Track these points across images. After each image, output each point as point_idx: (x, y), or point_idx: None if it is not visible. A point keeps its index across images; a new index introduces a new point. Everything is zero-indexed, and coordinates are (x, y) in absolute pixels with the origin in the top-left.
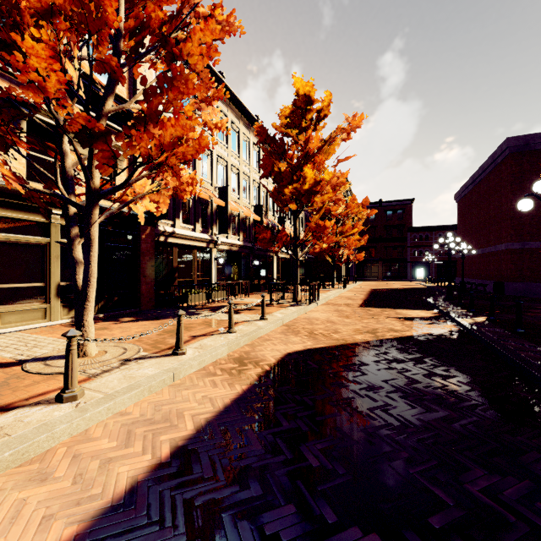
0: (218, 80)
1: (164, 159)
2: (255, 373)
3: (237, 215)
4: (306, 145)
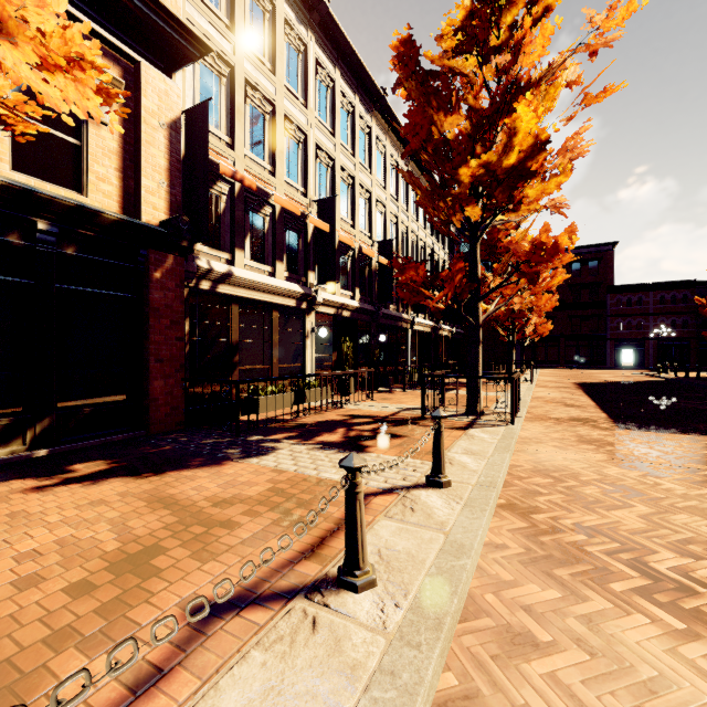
0: (317, 5)
1: None
2: None
3: (351, 257)
4: (514, 61)
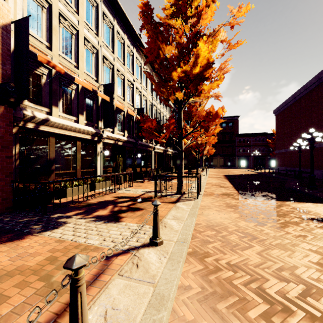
0: None
1: None
2: None
3: (123, 115)
4: (198, 21)
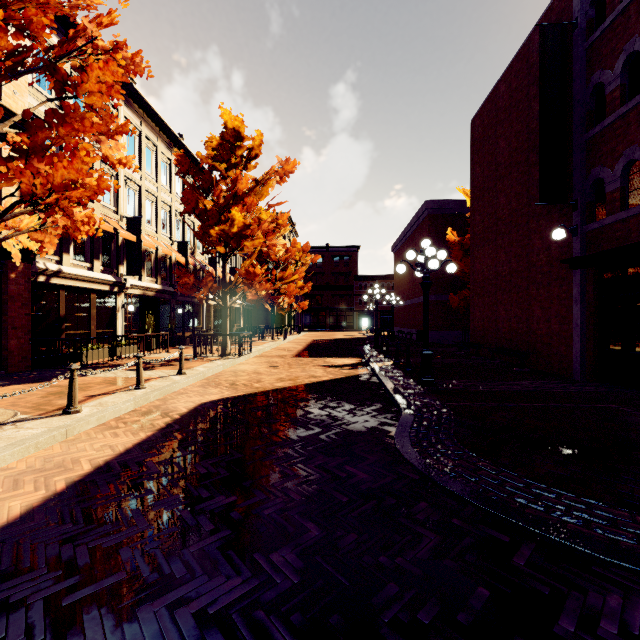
0: (127, 84)
1: (53, 200)
2: (163, 422)
3: (154, 253)
4: (234, 185)
